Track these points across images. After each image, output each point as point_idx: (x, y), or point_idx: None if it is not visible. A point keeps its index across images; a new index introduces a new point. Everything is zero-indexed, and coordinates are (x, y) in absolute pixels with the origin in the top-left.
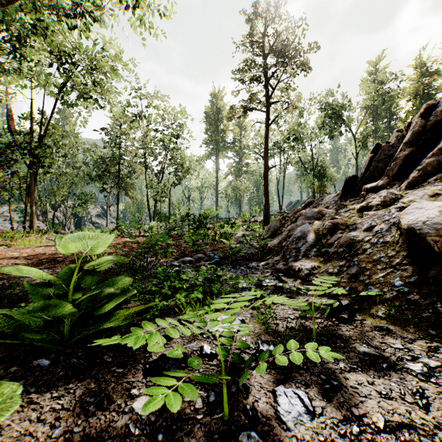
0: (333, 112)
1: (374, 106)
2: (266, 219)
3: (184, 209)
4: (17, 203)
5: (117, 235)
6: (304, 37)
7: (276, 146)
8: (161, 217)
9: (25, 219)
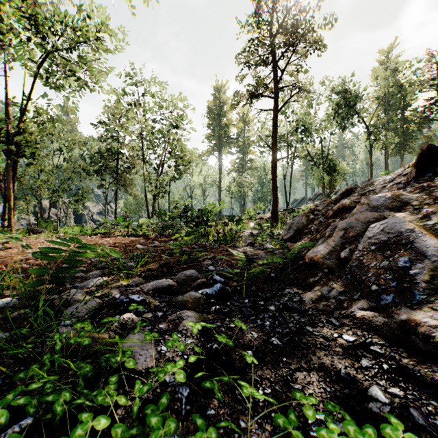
0: (345, 101)
1: (386, 97)
2: (274, 216)
3: (182, 204)
4: (18, 200)
5: (103, 234)
6: (319, 9)
7: (283, 138)
8: (161, 215)
9: (3, 216)
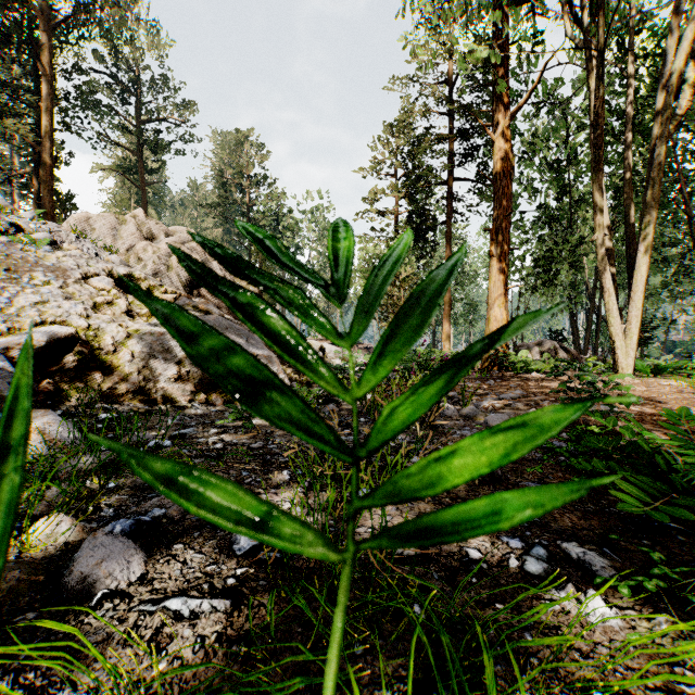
0: None
1: None
2: None
3: None
4: None
5: None
6: None
7: None
8: None
9: None
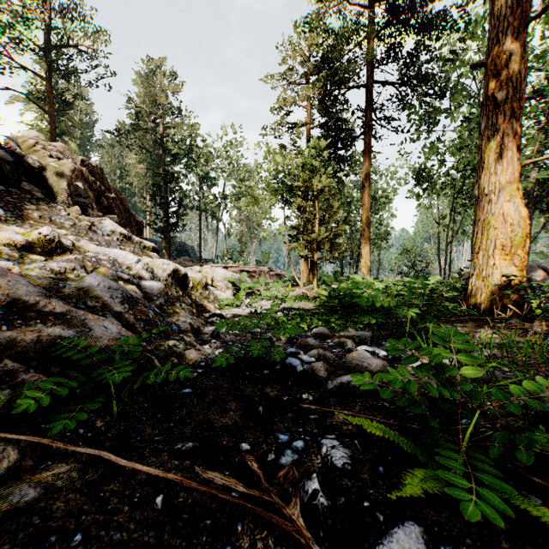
0: None
1: None
2: None
3: None
4: None
5: None
6: None
7: None
8: None
9: None
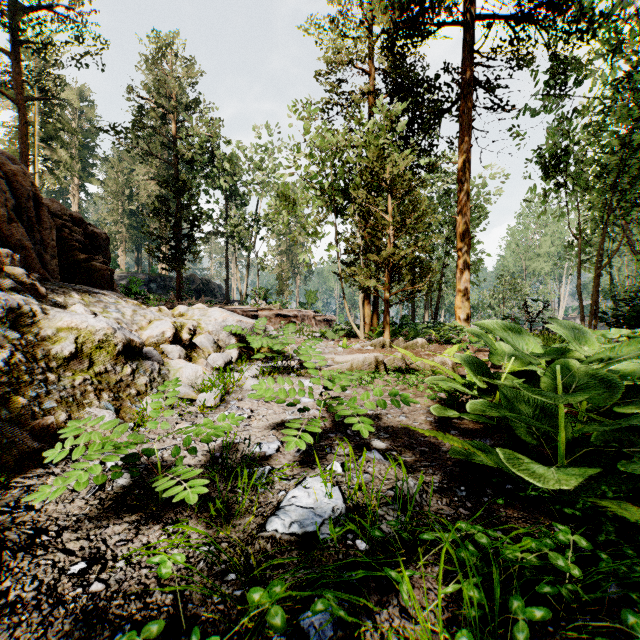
0: None
1: None
2: None
3: None
4: None
5: None
6: None
7: None
8: None
9: None
